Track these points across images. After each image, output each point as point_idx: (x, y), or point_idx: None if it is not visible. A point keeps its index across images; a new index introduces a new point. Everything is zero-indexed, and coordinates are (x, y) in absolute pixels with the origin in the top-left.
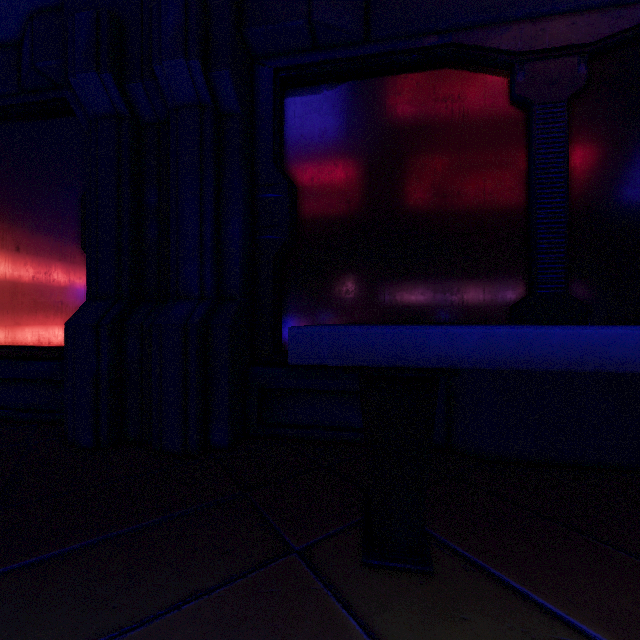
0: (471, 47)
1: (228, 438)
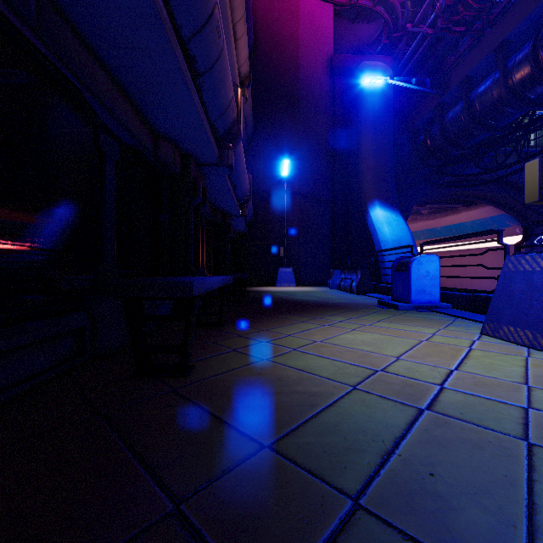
0: (87, 101)
1: None
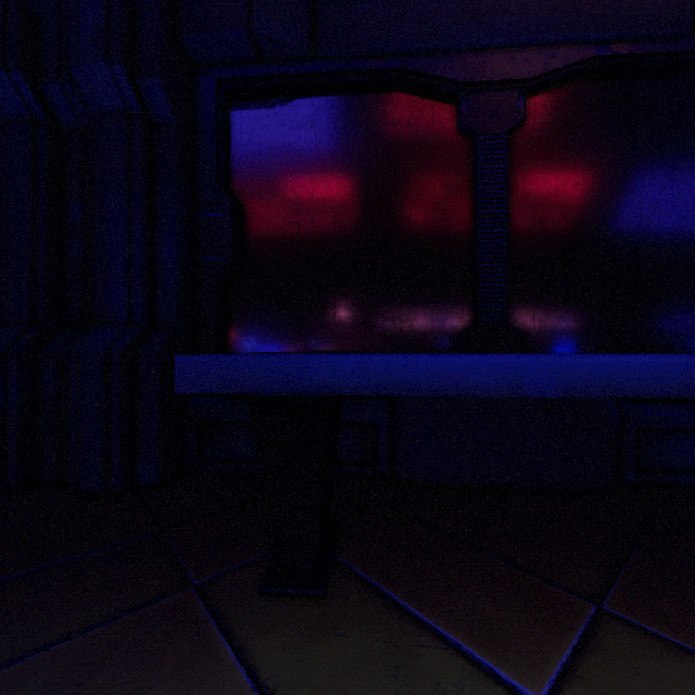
0: (418, 73)
1: (158, 475)
